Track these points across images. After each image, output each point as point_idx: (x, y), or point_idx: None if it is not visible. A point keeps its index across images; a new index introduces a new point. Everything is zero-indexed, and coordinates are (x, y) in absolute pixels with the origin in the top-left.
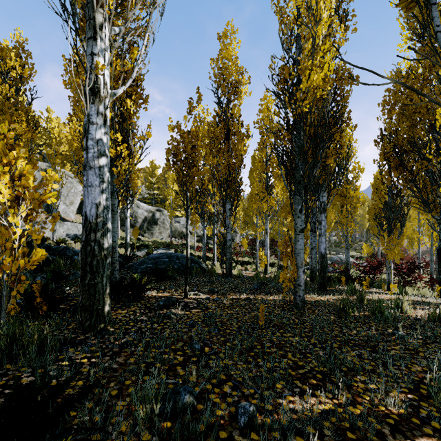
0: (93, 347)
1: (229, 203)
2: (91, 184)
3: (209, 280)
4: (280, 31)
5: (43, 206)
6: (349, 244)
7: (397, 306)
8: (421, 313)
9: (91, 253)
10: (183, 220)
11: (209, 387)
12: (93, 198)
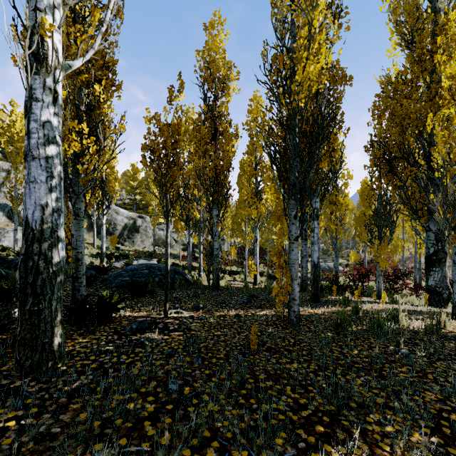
0: (29, 399)
1: (216, 209)
2: (35, 179)
3: (194, 293)
4: (272, 16)
5: (4, 211)
6: (338, 251)
7: (394, 317)
8: (417, 325)
9: (33, 270)
10: None
11: (187, 454)
12: (37, 197)
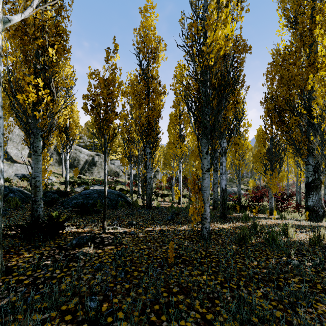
0: None
1: (149, 148)
2: None
3: (131, 212)
4: None
5: None
6: (240, 180)
7: (284, 231)
8: (302, 237)
9: None
10: (117, 162)
11: None
12: None
